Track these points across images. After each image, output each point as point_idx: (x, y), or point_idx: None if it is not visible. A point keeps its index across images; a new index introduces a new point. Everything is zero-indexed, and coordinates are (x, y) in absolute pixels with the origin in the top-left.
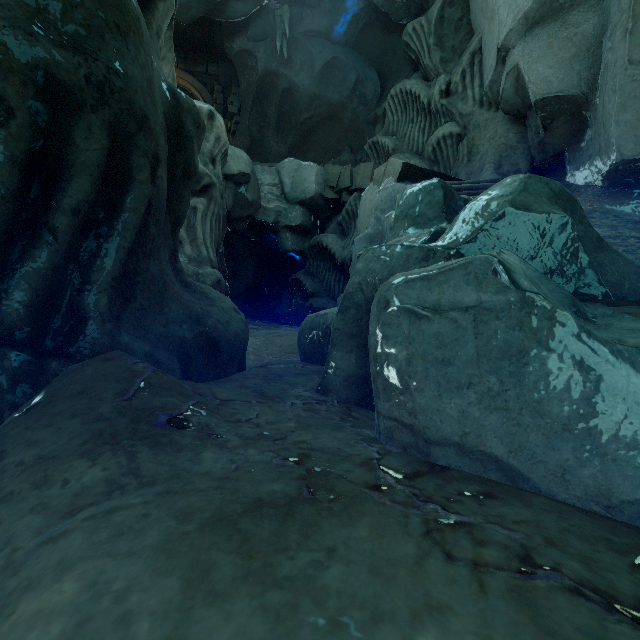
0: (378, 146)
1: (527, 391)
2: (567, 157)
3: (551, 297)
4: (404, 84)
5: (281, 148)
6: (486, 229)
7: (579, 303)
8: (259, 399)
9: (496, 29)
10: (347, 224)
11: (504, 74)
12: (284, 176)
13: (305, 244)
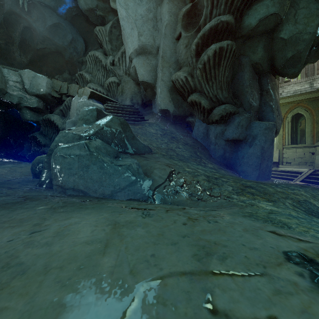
0: (83, 76)
1: (89, 174)
2: (152, 102)
3: (105, 153)
4: (95, 52)
5: (23, 59)
6: (98, 131)
7: (119, 154)
8: (7, 189)
9: (128, 49)
10: (66, 111)
11: (131, 67)
12: (25, 78)
13: (40, 118)
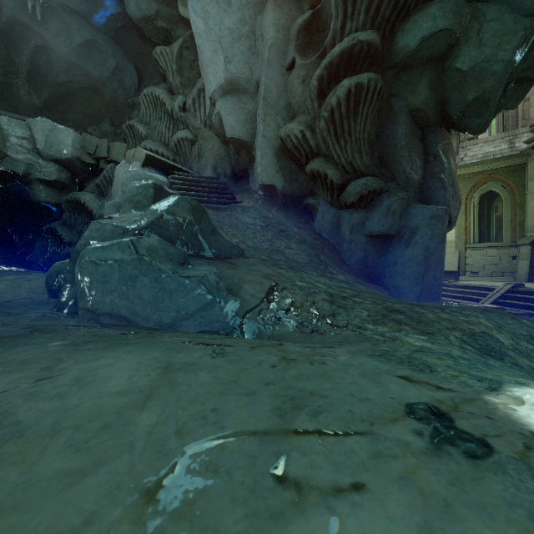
0: (134, 129)
1: (137, 291)
2: (249, 172)
3: (164, 256)
4: (154, 90)
5: (34, 99)
6: (154, 222)
7: (189, 259)
8: (4, 315)
9: (208, 85)
10: (105, 187)
11: (214, 114)
12: (37, 133)
13: (62, 198)
